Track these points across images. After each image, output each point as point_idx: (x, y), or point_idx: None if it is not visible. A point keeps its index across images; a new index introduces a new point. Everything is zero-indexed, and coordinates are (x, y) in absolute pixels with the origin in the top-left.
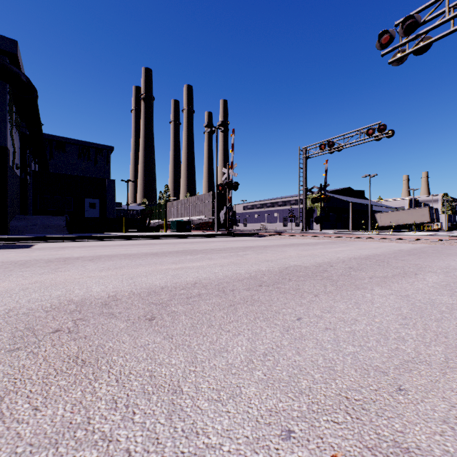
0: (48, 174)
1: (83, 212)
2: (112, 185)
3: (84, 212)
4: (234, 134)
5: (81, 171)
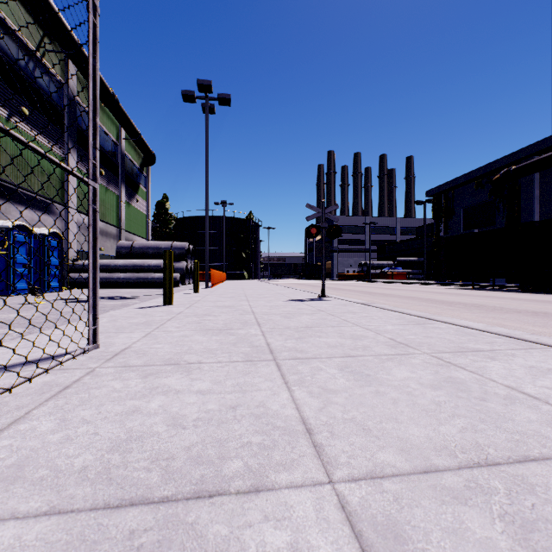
0: None
1: None
2: None
3: None
4: None
5: None
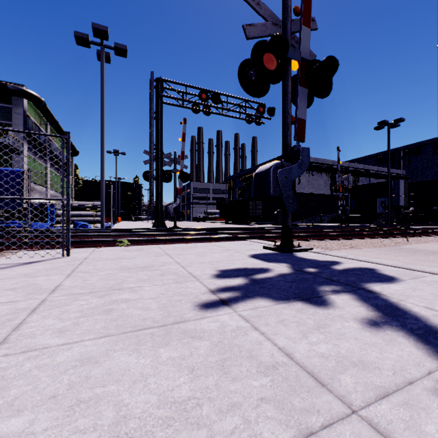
0: (357, 186)
1: (376, 208)
2: (396, 184)
3: (377, 208)
4: (337, 150)
5: (435, 166)
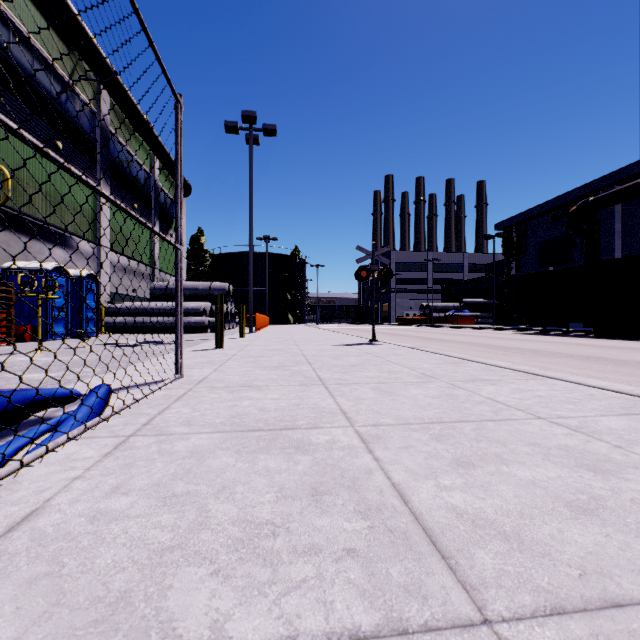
0: None
1: None
2: None
3: None
4: None
5: None
